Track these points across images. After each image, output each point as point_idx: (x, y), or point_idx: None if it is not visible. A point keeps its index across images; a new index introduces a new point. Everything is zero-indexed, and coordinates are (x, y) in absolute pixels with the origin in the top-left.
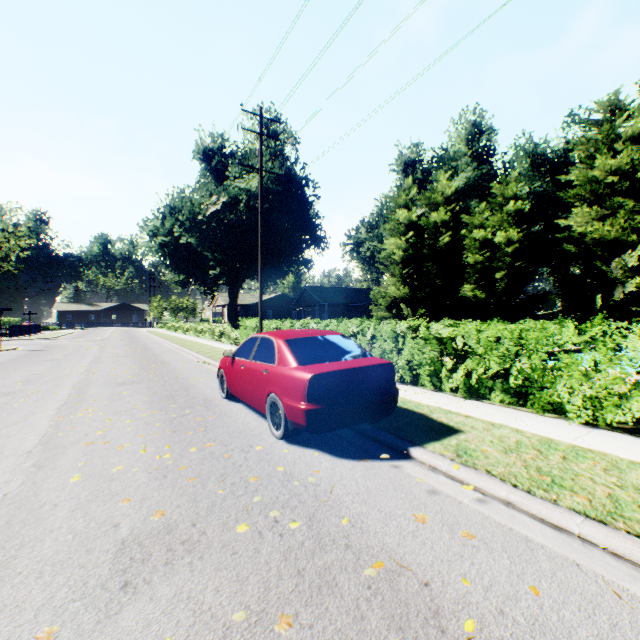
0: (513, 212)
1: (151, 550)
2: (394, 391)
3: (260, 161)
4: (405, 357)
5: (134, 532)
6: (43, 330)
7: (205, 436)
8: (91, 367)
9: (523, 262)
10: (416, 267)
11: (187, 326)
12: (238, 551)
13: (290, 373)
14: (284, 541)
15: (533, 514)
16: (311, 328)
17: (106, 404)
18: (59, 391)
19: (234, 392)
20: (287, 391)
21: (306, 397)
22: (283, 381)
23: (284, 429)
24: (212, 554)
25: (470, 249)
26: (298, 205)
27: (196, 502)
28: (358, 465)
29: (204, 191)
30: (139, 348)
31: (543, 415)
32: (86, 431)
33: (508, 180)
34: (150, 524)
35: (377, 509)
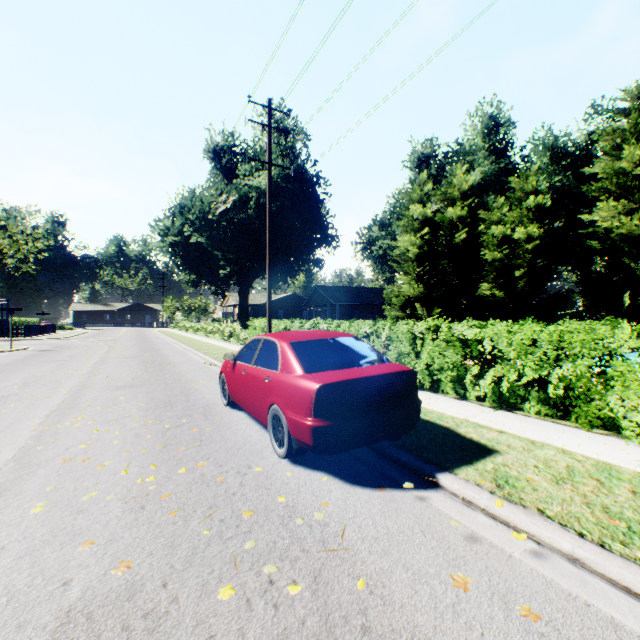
0: (533, 207)
1: (101, 628)
2: (416, 403)
3: (268, 154)
4: (424, 361)
5: (86, 595)
6: (59, 330)
7: (198, 452)
8: (94, 369)
9: (544, 259)
10: (431, 265)
11: (198, 326)
12: (216, 634)
13: (294, 382)
14: (279, 617)
15: (613, 579)
16: (321, 328)
17: (98, 411)
18: (54, 395)
19: (235, 399)
20: (291, 403)
21: (313, 411)
22: (286, 391)
23: (287, 447)
24: (180, 638)
25: (488, 246)
26: (309, 203)
27: (173, 548)
28: (375, 496)
29: (214, 190)
30: (147, 348)
31: (591, 431)
32: (68, 444)
33: (528, 174)
34: (109, 582)
35: (402, 565)
